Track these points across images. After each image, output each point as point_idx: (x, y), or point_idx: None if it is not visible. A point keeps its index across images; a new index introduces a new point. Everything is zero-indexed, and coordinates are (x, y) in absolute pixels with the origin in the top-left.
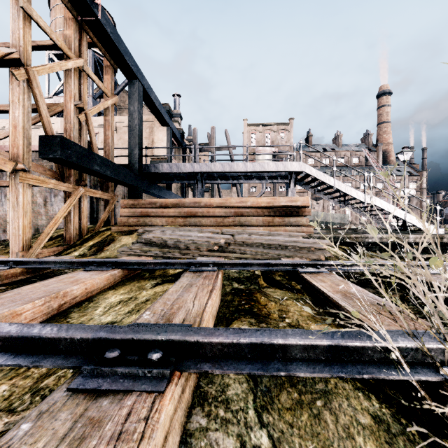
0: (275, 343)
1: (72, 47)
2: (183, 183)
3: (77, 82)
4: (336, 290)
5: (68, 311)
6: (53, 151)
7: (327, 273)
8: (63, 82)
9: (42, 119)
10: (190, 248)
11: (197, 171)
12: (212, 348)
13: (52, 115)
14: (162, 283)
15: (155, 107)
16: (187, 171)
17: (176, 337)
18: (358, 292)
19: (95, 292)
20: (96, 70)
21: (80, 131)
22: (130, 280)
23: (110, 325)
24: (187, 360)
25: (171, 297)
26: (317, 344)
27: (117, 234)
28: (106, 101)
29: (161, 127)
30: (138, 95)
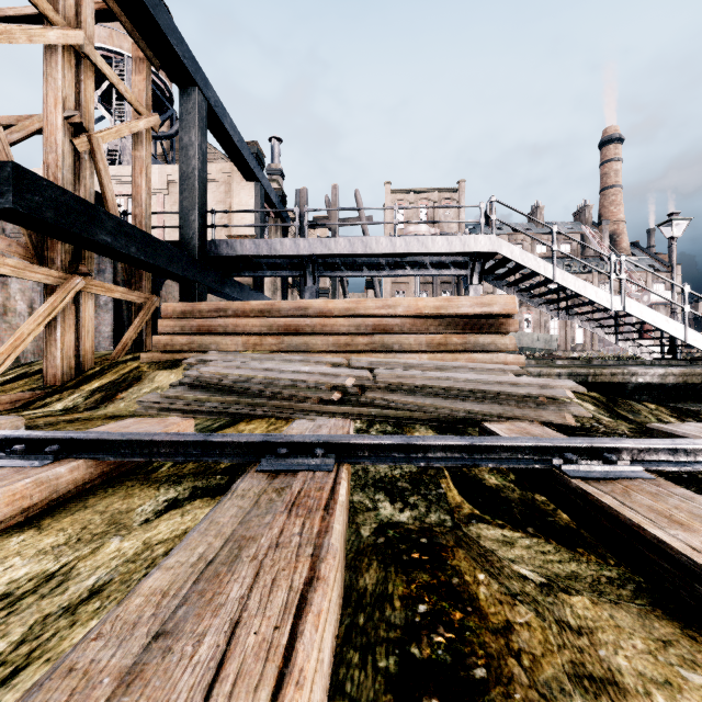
0: None
1: (59, 5)
2: (285, 281)
3: (71, 74)
4: None
5: None
6: None
7: (649, 479)
8: None
9: None
10: (283, 397)
11: (305, 254)
12: None
13: (21, 137)
14: (188, 499)
15: (232, 143)
16: (286, 252)
17: None
18: None
19: None
20: None
21: (78, 170)
22: (110, 487)
23: None
24: None
25: (107, 665)
26: None
27: (150, 368)
28: (135, 120)
29: (244, 183)
30: (198, 115)
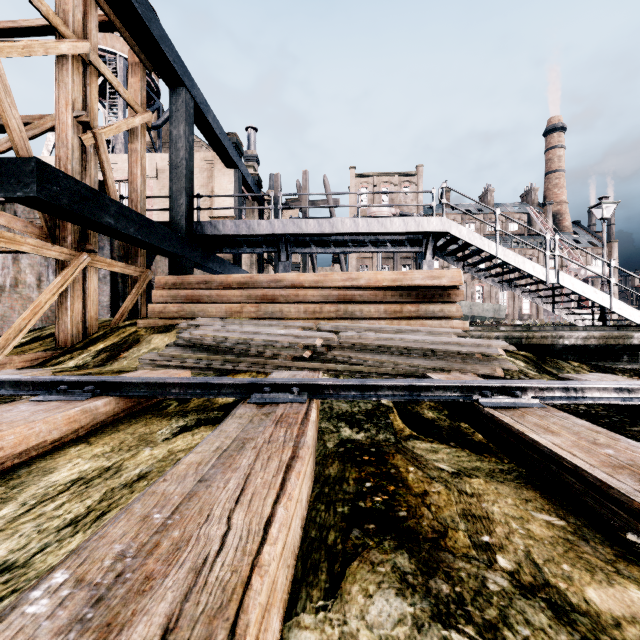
0: None
1: (69, 20)
2: (260, 257)
3: (79, 80)
4: (606, 462)
5: None
6: (24, 185)
7: (542, 407)
8: None
9: (11, 134)
10: (262, 355)
11: (279, 233)
12: None
13: (36, 134)
14: (195, 426)
15: (215, 135)
16: (263, 232)
17: None
18: None
19: (31, 453)
20: None
21: (84, 162)
22: (133, 418)
23: None
24: None
25: (174, 491)
26: None
27: (146, 332)
28: (132, 117)
29: (225, 170)
30: (186, 112)
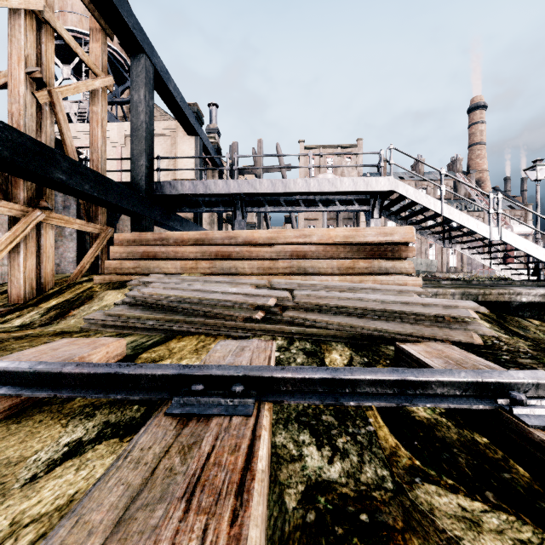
0: None
1: None
2: (220, 217)
3: (32, 37)
4: None
5: None
6: None
7: None
8: (59, 82)
9: None
10: (212, 315)
11: (235, 192)
12: None
13: None
14: (93, 441)
15: (176, 103)
16: (219, 191)
17: None
18: None
19: None
20: None
21: (39, 119)
22: (16, 422)
23: None
24: None
25: None
26: None
27: (101, 288)
28: (92, 79)
29: (186, 137)
30: (146, 78)
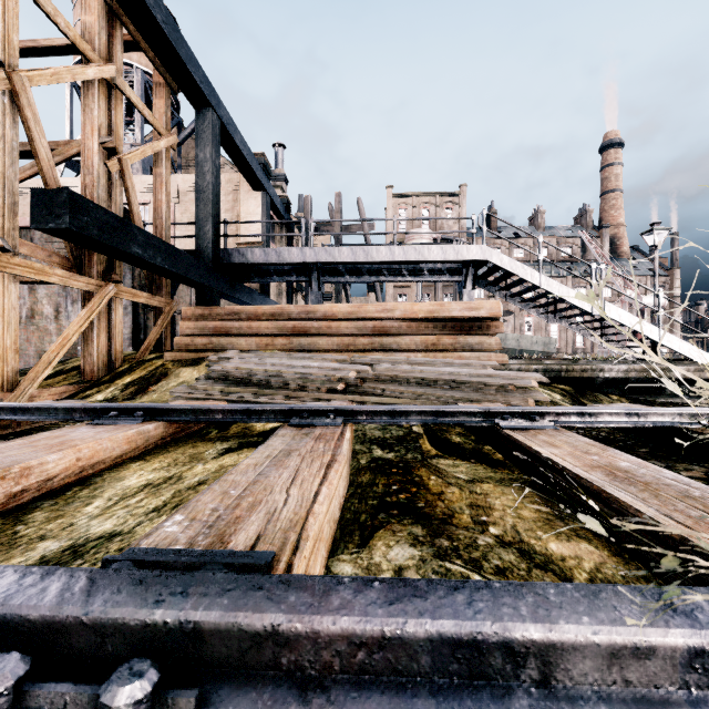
0: (517, 639)
1: (95, 44)
2: (289, 286)
3: (104, 104)
4: (588, 464)
5: (28, 508)
6: (56, 216)
7: (555, 429)
8: None
9: (39, 163)
10: (295, 388)
11: (311, 261)
12: (319, 652)
13: (61, 160)
14: (239, 448)
15: (242, 157)
16: (293, 260)
17: (207, 616)
18: (639, 467)
19: (101, 466)
20: (148, 103)
21: (110, 189)
22: (179, 442)
23: (33, 569)
24: (239, 692)
25: (241, 479)
26: (653, 643)
27: (174, 365)
28: (157, 141)
29: (252, 192)
30: (213, 134)
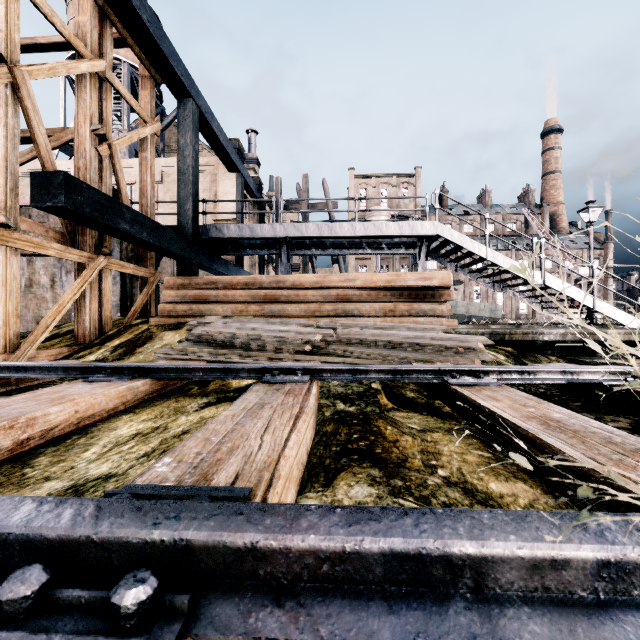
0: (455, 553)
1: (88, 41)
2: (261, 258)
3: (96, 95)
4: (525, 415)
5: (33, 454)
6: (53, 196)
7: (498, 385)
8: None
9: (38, 148)
10: (267, 349)
11: (281, 236)
12: (290, 565)
13: (57, 146)
14: (217, 402)
15: (219, 142)
16: (265, 235)
17: (197, 535)
18: (569, 418)
19: (96, 417)
20: (134, 93)
21: (100, 171)
22: (164, 397)
23: (49, 498)
24: (224, 597)
25: (221, 428)
26: (567, 556)
27: (158, 329)
28: (143, 128)
29: (228, 174)
30: (192, 122)
